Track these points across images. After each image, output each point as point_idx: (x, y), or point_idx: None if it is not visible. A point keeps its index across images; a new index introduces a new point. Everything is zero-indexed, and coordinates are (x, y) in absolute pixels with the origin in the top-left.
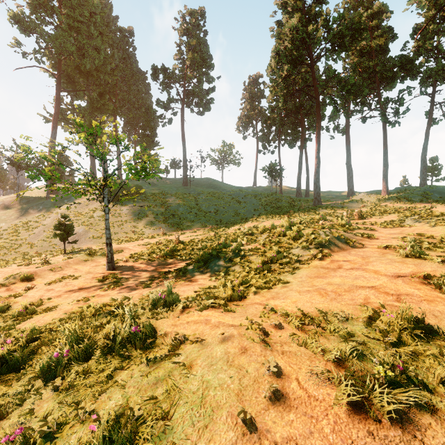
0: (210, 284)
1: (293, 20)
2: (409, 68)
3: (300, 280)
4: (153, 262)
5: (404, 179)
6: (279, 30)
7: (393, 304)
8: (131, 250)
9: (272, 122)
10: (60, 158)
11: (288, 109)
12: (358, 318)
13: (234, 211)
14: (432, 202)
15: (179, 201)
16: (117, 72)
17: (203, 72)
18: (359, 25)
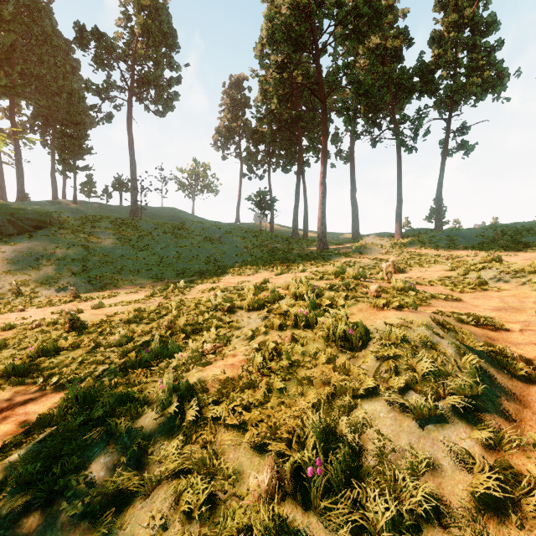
0: None
1: None
2: (429, 81)
3: None
4: None
5: (407, 221)
6: None
7: None
8: None
9: (261, 138)
10: None
11: (281, 121)
12: None
13: (207, 256)
14: (462, 248)
15: (116, 240)
16: (15, 27)
17: (163, 53)
18: (379, 4)
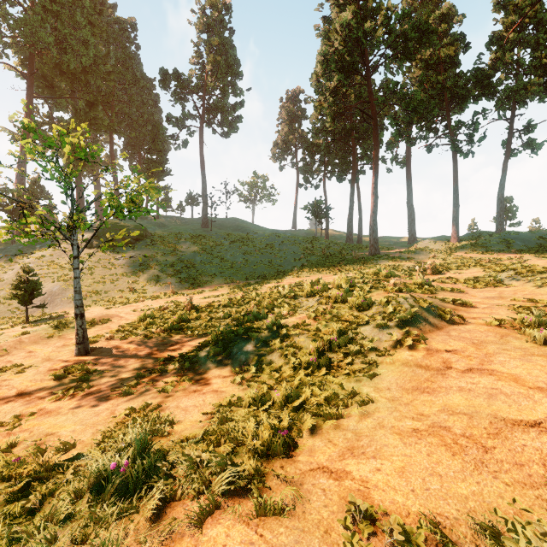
0: (232, 393)
1: (345, 15)
2: (486, 85)
3: (389, 397)
4: (150, 340)
5: (473, 223)
6: (327, 28)
7: None
8: (122, 319)
9: (317, 149)
10: (33, 188)
11: (336, 133)
12: None
13: (269, 262)
14: (516, 252)
15: (195, 248)
16: (114, 76)
17: (228, 82)
18: (427, 26)
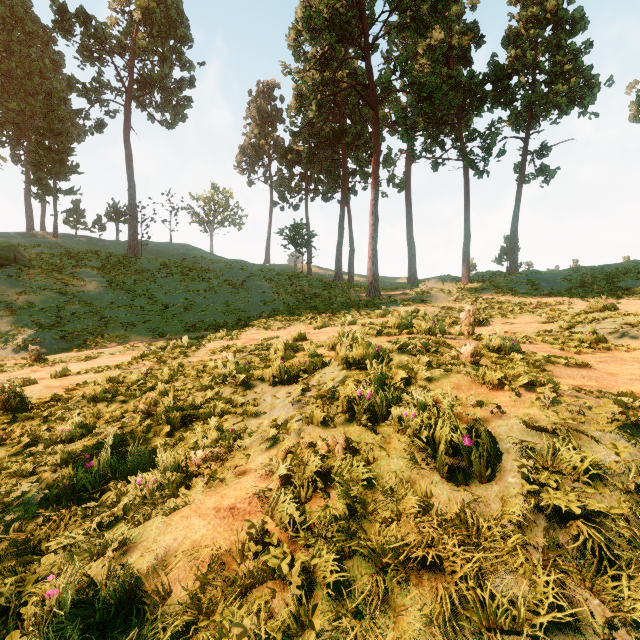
0: None
1: None
2: (504, 89)
3: None
4: None
5: (472, 264)
6: None
7: None
8: None
9: (296, 158)
10: None
11: (321, 137)
12: None
13: (226, 304)
14: (547, 295)
15: (105, 282)
16: None
17: (171, 46)
18: None
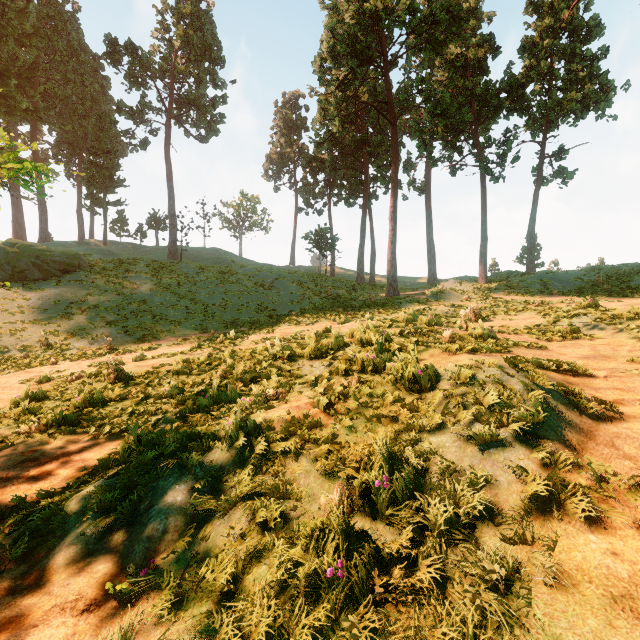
0: None
1: None
2: (519, 97)
3: None
4: (5, 451)
5: (494, 263)
6: None
7: None
8: None
9: (320, 165)
10: None
11: (344, 146)
12: None
13: (258, 304)
14: (558, 294)
15: (154, 285)
16: (37, 41)
17: (206, 68)
18: (459, 9)
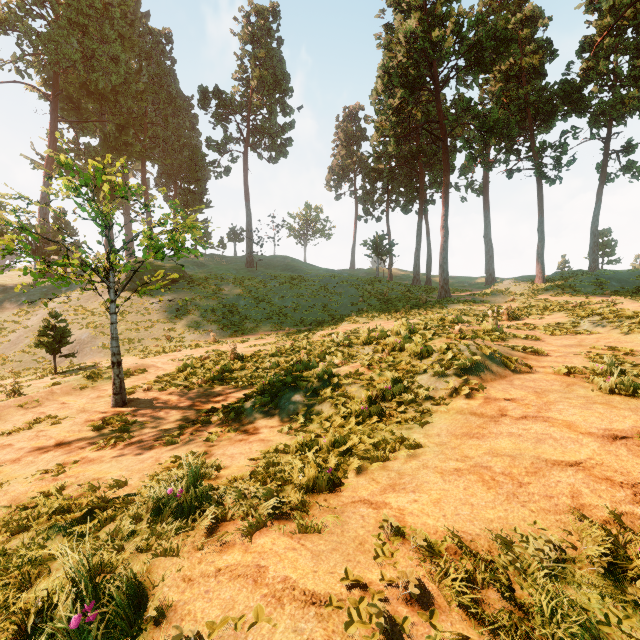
0: (279, 442)
1: (409, 22)
2: (576, 100)
3: (437, 442)
4: (191, 391)
5: (563, 260)
6: (389, 37)
7: (635, 513)
8: (159, 369)
9: (378, 176)
10: (58, 223)
11: (401, 156)
12: (579, 559)
13: (322, 306)
14: (610, 294)
15: (239, 291)
16: (147, 96)
17: (276, 99)
18: (505, 33)
